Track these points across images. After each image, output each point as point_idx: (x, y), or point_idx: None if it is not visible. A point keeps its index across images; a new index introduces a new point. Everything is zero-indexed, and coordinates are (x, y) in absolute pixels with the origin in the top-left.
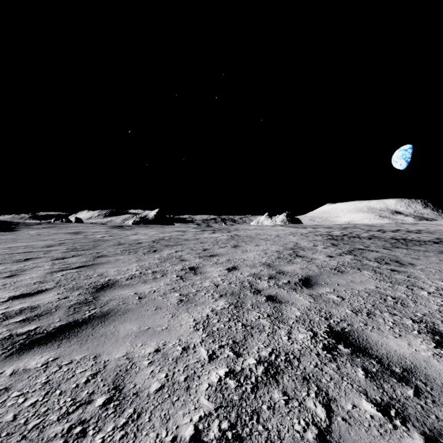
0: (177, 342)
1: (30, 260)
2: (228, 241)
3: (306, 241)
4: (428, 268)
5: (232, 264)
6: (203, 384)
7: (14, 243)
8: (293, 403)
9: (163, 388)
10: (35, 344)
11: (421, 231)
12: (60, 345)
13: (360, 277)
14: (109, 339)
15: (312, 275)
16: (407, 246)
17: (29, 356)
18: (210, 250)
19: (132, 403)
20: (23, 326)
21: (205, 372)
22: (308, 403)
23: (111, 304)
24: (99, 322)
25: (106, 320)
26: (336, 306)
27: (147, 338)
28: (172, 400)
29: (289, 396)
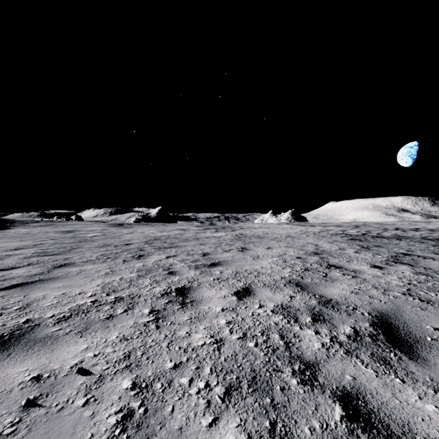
0: None
1: None
2: (233, 242)
3: (326, 243)
4: None
5: (243, 281)
6: None
7: None
8: None
9: None
10: None
11: None
12: None
13: None
14: None
15: (386, 312)
16: None
17: None
18: (211, 255)
19: None
20: None
21: None
22: None
23: None
24: None
25: None
26: None
27: None
28: None
29: None
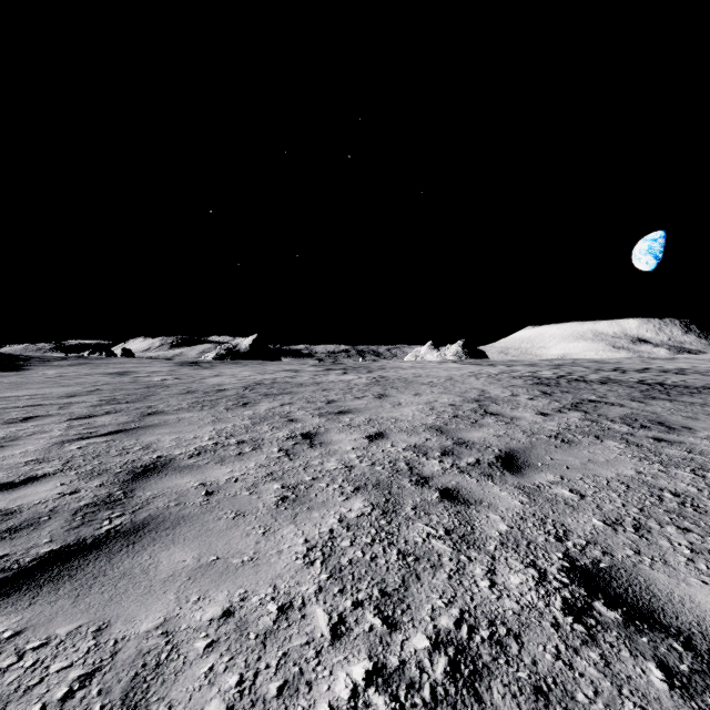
0: (269, 594)
1: (32, 420)
2: (368, 388)
3: (498, 388)
4: None
5: (377, 427)
6: (319, 706)
7: (15, 390)
8: None
9: None
10: None
11: (685, 371)
12: (36, 598)
13: (603, 452)
14: (136, 585)
15: (518, 449)
16: (669, 395)
17: None
18: (339, 402)
19: None
20: None
21: (322, 670)
22: None
23: (154, 507)
24: (123, 546)
25: (139, 540)
26: (571, 511)
27: (210, 583)
28: None
29: None
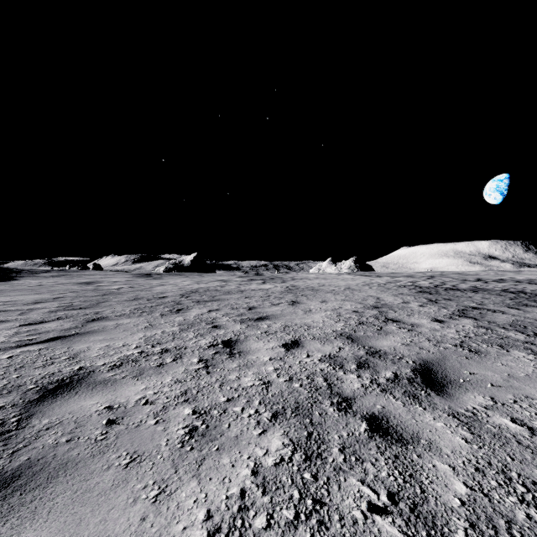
0: None
1: None
2: (282, 295)
3: (390, 296)
4: None
5: (292, 334)
6: None
7: None
8: None
9: None
10: None
11: (534, 281)
12: None
13: (517, 364)
14: None
15: (431, 360)
16: None
17: None
18: (258, 309)
19: None
20: None
21: None
22: None
23: (41, 444)
24: None
25: None
26: (532, 456)
27: None
28: None
29: None
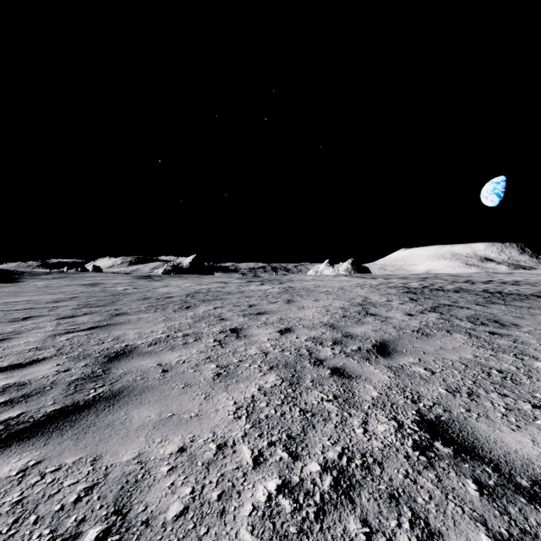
0: (210, 437)
1: (30, 319)
2: (279, 295)
3: (377, 295)
4: (538, 330)
5: (286, 324)
6: (245, 505)
7: (14, 297)
8: (379, 540)
9: (186, 512)
10: (14, 439)
11: (519, 282)
12: (48, 440)
13: (451, 342)
14: (117, 432)
15: (389, 340)
16: (505, 301)
17: (2, 457)
18: (258, 306)
19: (139, 538)
20: (3, 411)
21: (248, 484)
22: (400, 539)
23: (126, 380)
24: (106, 406)
25: (117, 402)
26: (424, 383)
27: (169, 431)
28: (199, 533)
29: (372, 527)
